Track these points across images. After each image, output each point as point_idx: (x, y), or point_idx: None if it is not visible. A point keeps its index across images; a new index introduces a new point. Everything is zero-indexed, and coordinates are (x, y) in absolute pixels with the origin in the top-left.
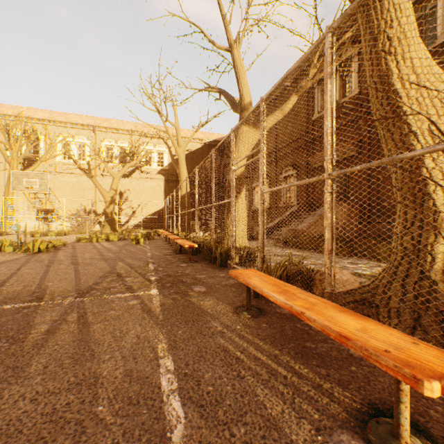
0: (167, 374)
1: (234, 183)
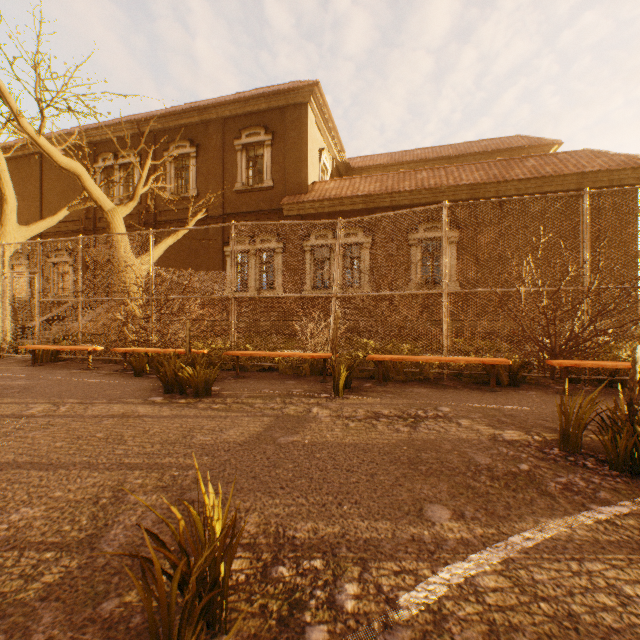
0: (5, 374)
1: (7, 288)
